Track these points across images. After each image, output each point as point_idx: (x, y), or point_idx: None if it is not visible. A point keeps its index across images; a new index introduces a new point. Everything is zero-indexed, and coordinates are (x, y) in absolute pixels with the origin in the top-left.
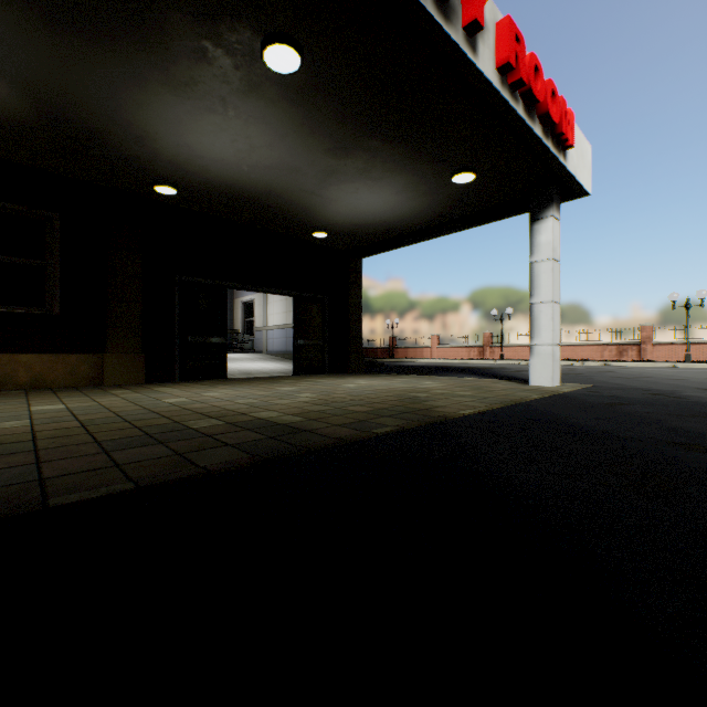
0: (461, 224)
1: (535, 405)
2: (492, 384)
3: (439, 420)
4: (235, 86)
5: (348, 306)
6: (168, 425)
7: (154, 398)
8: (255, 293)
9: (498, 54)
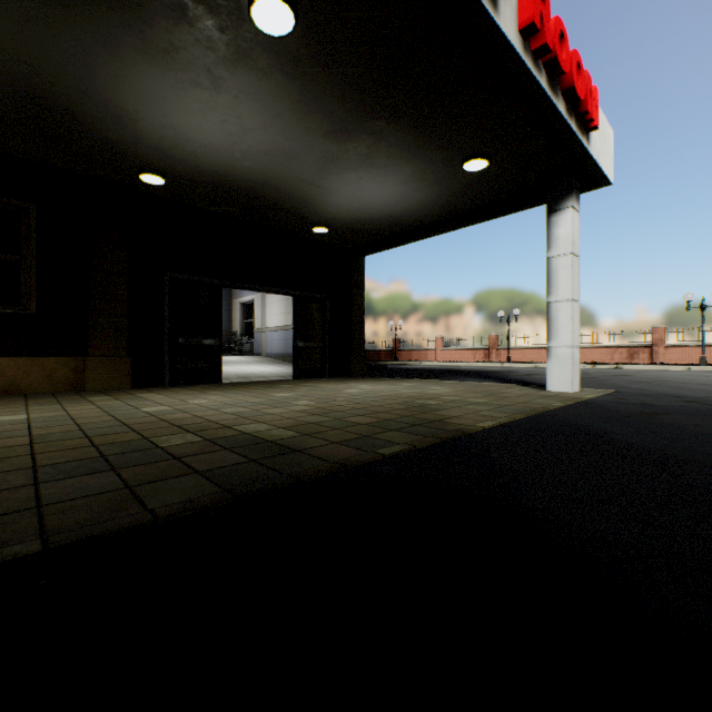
0: (470, 218)
1: (561, 416)
2: (505, 390)
3: (456, 435)
4: (222, 54)
5: (350, 306)
6: (133, 443)
7: (132, 406)
8: (254, 293)
9: (521, 14)
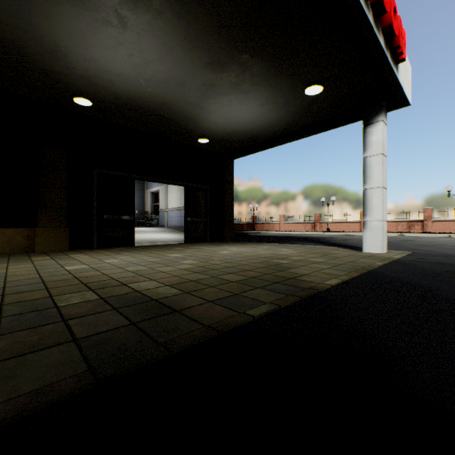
0: (307, 132)
1: (387, 273)
2: (334, 251)
3: (311, 293)
4: None
5: (224, 193)
6: (36, 302)
7: (60, 265)
8: (160, 185)
9: None
